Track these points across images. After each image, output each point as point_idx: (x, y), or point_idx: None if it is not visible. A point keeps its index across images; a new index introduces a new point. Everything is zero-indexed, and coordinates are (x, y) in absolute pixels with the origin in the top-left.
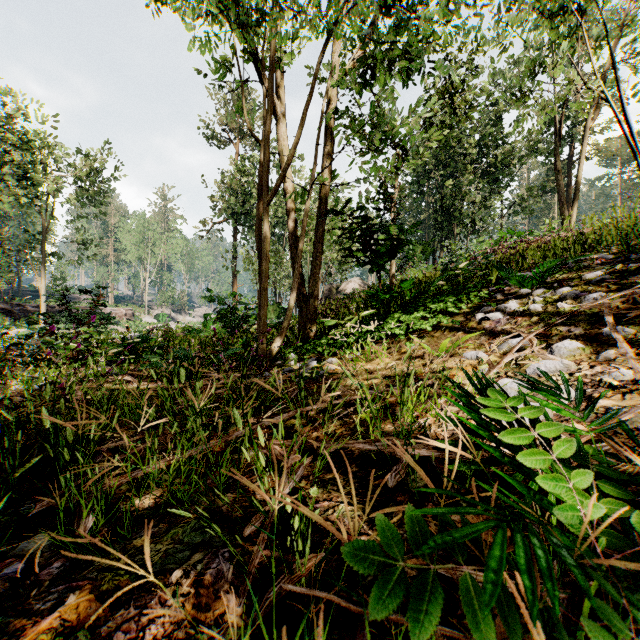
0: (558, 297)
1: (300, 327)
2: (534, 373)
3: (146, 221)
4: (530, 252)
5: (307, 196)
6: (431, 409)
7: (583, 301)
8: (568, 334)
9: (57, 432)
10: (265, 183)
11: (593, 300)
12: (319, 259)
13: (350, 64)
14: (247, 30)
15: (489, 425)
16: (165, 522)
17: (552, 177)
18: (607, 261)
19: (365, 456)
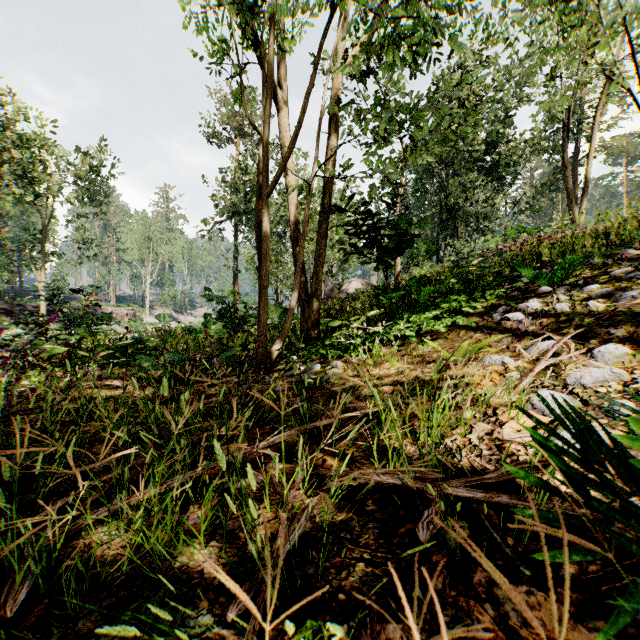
0: (586, 295)
1: (302, 328)
2: (577, 383)
3: (147, 221)
4: (544, 249)
5: (310, 189)
6: (460, 428)
7: (619, 299)
8: (608, 337)
9: (2, 461)
10: (265, 173)
11: (631, 298)
12: (322, 256)
13: (355, 51)
14: (246, 13)
15: (603, 488)
16: (127, 588)
17: (557, 175)
18: (633, 257)
19: (383, 488)
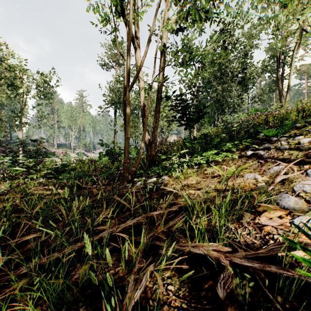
0: (297, 142)
1: (147, 159)
2: (300, 190)
3: (72, 107)
4: (270, 119)
5: (151, 88)
6: None
7: None
8: None
9: None
10: (127, 79)
11: None
12: (157, 123)
13: (174, 19)
14: None
15: None
16: None
17: (273, 84)
18: None
19: (193, 254)
